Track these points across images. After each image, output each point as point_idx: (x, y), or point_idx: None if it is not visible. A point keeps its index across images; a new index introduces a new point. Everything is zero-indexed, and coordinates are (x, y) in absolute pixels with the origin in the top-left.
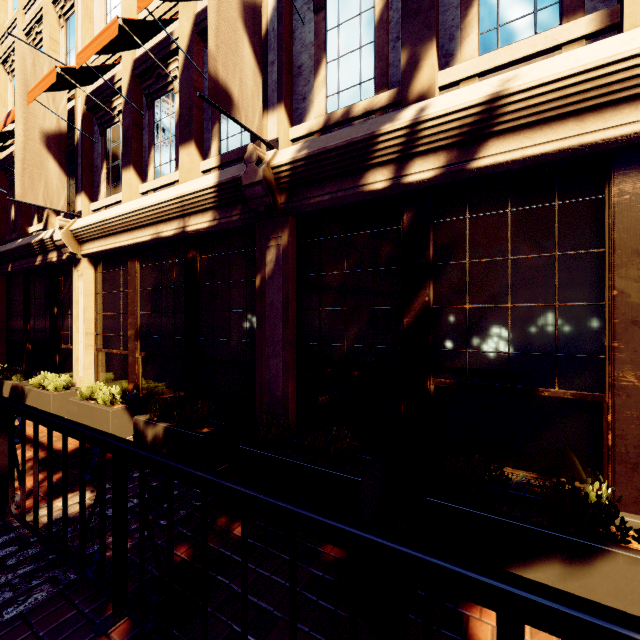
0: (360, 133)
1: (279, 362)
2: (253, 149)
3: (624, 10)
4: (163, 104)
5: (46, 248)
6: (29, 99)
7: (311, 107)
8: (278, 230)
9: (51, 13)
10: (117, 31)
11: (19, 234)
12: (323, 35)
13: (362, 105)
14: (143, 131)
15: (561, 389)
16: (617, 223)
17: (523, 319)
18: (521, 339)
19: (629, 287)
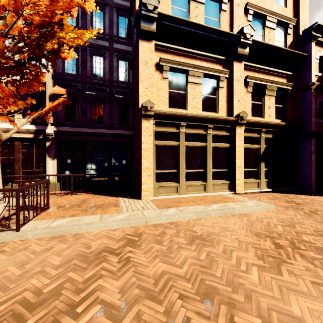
0: None
1: None
2: None
3: (15, 120)
4: None
5: None
6: None
7: None
8: None
9: None
10: None
11: None
12: None
13: None
14: None
15: (9, 170)
16: (15, 147)
17: (3, 160)
18: (3, 163)
19: (17, 156)
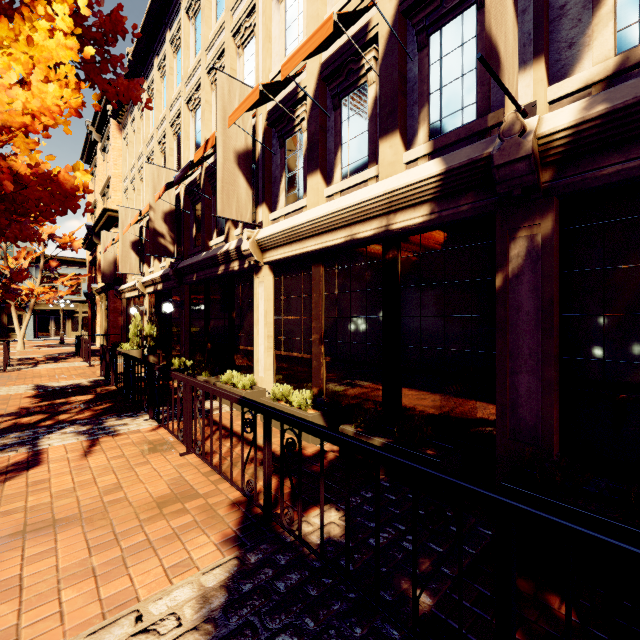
0: None
1: (532, 380)
2: (514, 118)
3: None
4: (351, 101)
5: (229, 258)
6: (230, 122)
7: (584, 53)
8: (534, 216)
9: (231, 46)
10: (332, 28)
11: (202, 248)
12: None
13: None
14: (327, 134)
15: None
16: None
17: None
18: None
19: None
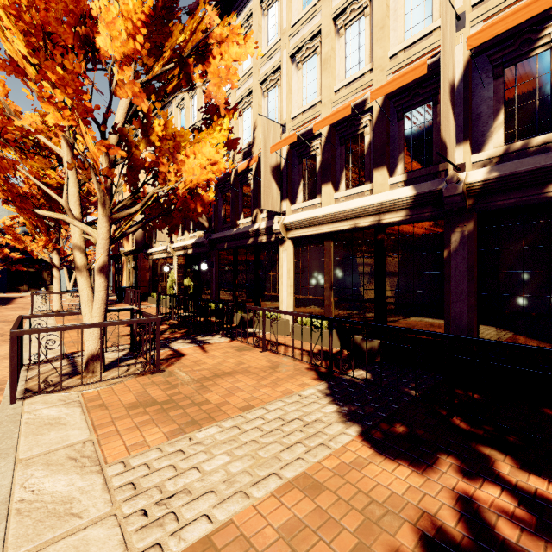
0: (549, 161)
1: (463, 305)
2: (454, 174)
3: None
4: (353, 142)
5: (258, 234)
6: (271, 151)
7: (489, 140)
8: (464, 221)
9: (258, 90)
10: (350, 111)
11: (232, 225)
12: (501, 93)
13: (540, 139)
14: (335, 159)
15: None
16: None
17: None
18: None
19: None
